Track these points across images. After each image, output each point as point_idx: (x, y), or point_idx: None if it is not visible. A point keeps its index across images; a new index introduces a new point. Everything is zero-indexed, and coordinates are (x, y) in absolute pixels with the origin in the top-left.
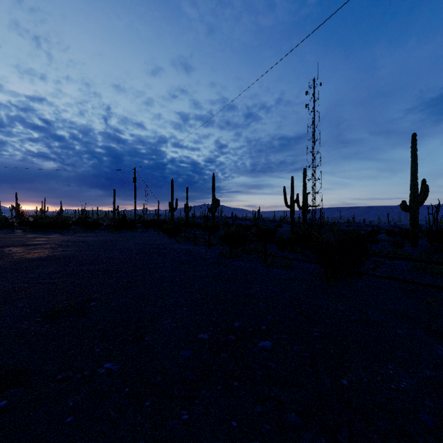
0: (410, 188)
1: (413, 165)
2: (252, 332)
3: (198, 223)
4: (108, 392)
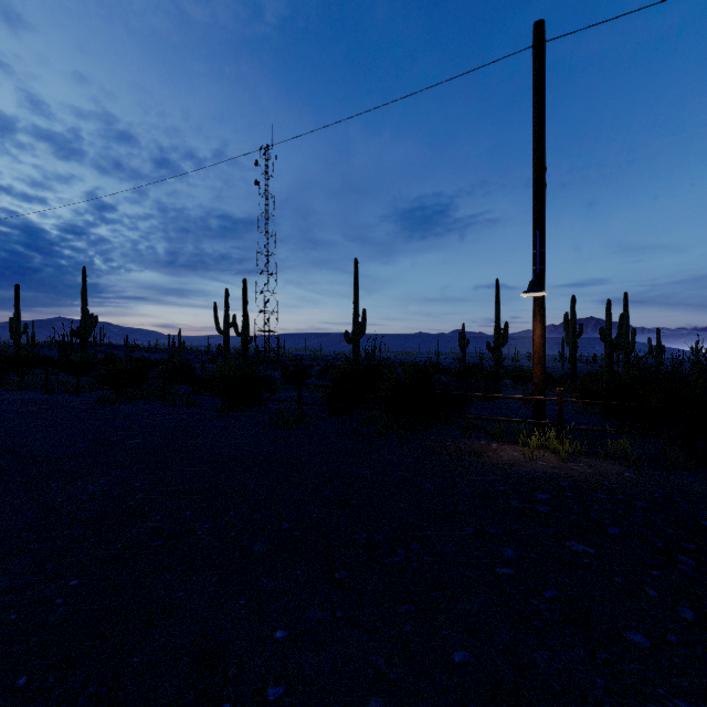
0: (353, 318)
1: (355, 293)
2: (128, 440)
3: (47, 358)
4: (7, 468)
